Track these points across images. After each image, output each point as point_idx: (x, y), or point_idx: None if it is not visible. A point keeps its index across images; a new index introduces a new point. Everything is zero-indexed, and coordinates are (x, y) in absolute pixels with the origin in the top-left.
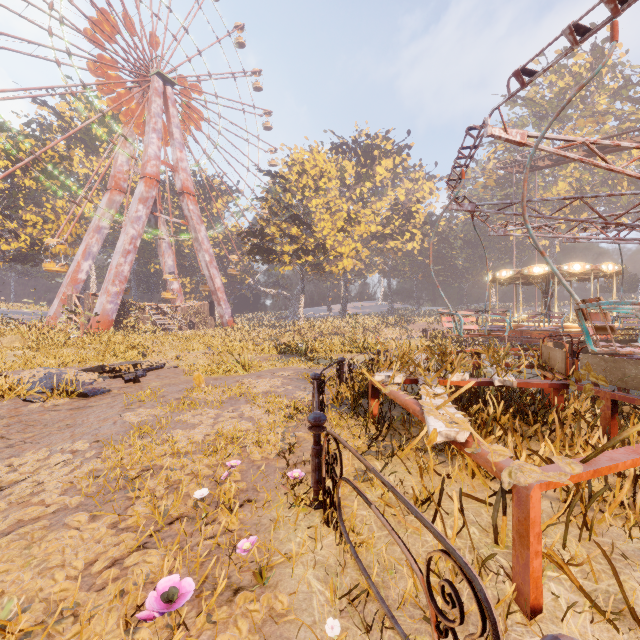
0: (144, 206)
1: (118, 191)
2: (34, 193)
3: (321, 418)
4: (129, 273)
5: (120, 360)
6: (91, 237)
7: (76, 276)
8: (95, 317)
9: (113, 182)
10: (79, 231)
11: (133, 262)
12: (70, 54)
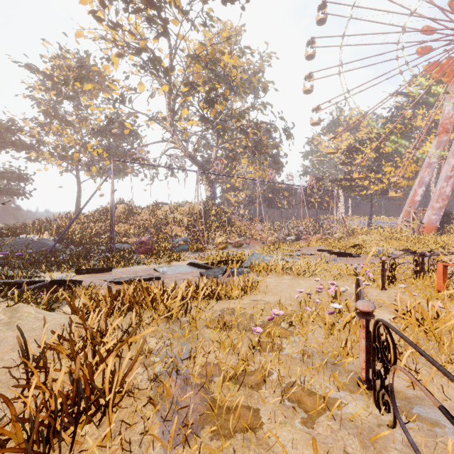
0: None
1: (444, 133)
2: (390, 153)
3: (422, 253)
4: (450, 192)
5: (425, 249)
6: (423, 172)
7: (413, 199)
8: (423, 224)
9: (440, 128)
10: (417, 169)
11: (453, 184)
12: (408, 65)
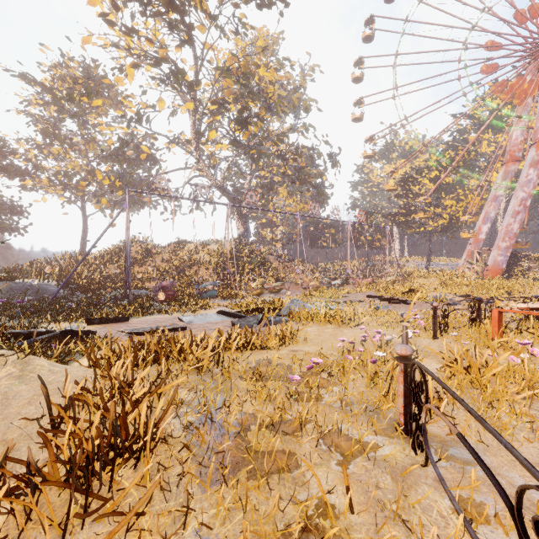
0: (534, 169)
1: (512, 162)
2: (451, 184)
3: (478, 298)
4: (518, 230)
5: (489, 295)
6: (488, 206)
7: (477, 237)
8: (488, 267)
9: (507, 156)
10: (481, 202)
11: (522, 220)
12: (471, 83)
